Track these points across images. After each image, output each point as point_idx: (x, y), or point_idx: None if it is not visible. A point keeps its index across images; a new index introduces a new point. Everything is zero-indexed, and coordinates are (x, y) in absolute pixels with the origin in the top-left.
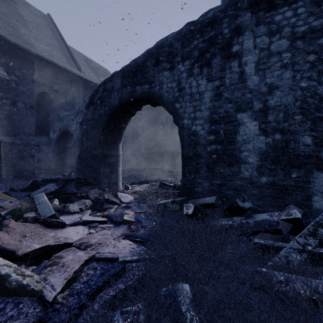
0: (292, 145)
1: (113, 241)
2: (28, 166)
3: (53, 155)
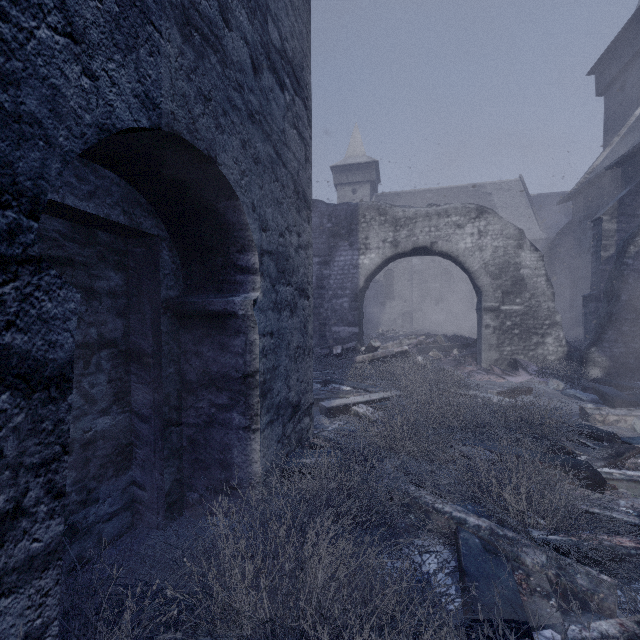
0: None
1: None
2: None
3: None
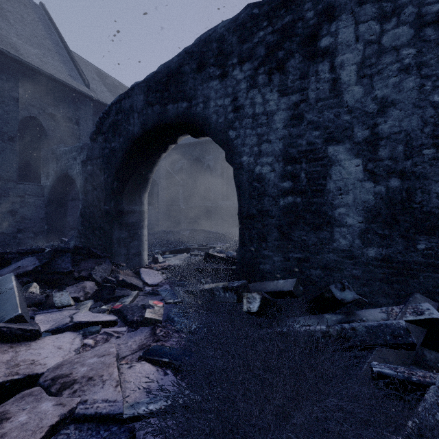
0: (419, 197)
1: (117, 373)
2: (6, 227)
3: (46, 210)
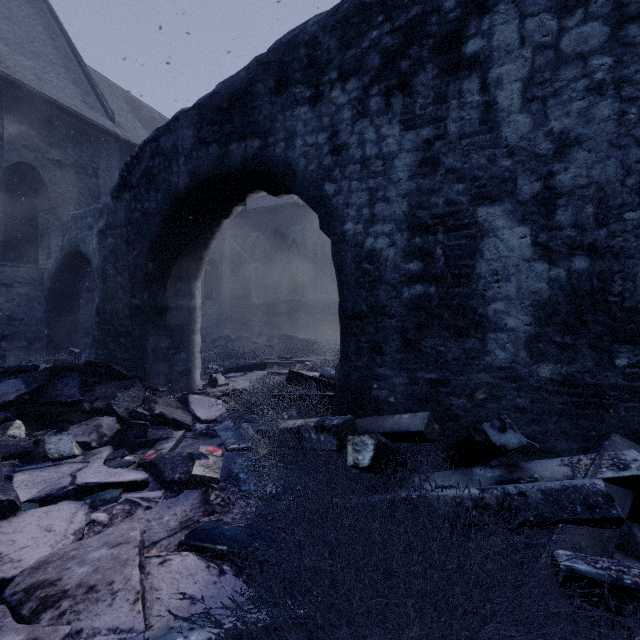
0: (619, 285)
1: (137, 577)
2: None
3: (46, 306)
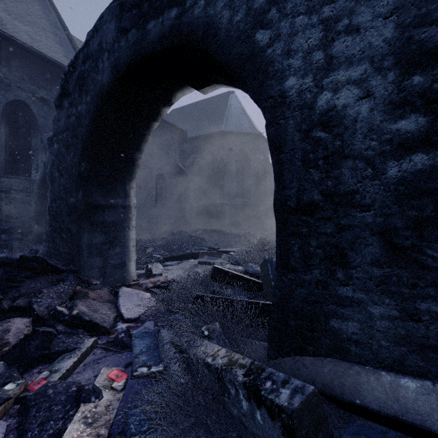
0: None
1: None
2: None
3: (36, 208)
